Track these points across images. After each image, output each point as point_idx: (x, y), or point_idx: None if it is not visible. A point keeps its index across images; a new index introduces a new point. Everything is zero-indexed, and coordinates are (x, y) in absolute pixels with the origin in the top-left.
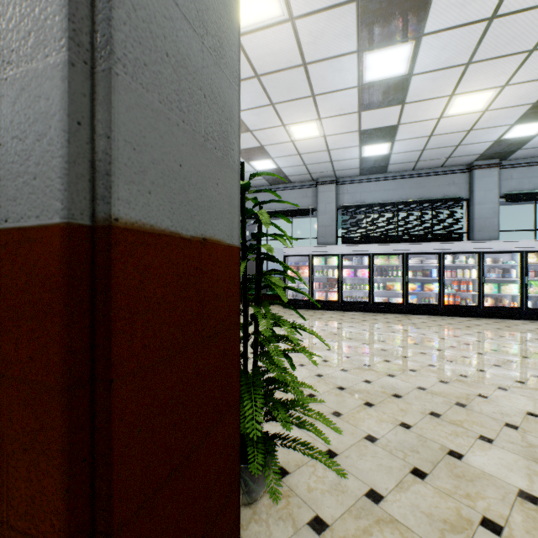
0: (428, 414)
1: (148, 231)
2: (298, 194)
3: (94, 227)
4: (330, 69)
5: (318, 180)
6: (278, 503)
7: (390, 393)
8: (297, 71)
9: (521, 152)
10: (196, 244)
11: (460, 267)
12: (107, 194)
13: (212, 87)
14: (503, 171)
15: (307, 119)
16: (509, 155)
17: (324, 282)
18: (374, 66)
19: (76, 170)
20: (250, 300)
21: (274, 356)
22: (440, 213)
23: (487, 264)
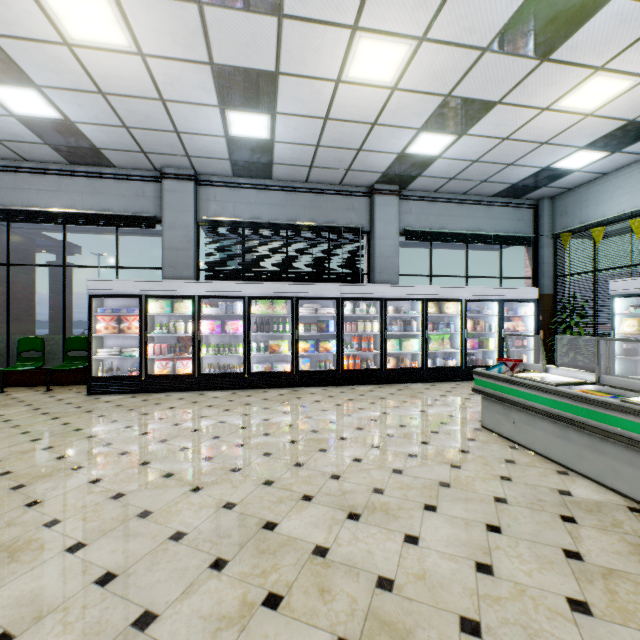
0: None
1: None
2: (127, 189)
3: None
4: None
5: (164, 170)
6: None
7: None
8: None
9: (421, 181)
10: None
11: (361, 318)
12: None
13: None
14: (403, 203)
15: None
16: (410, 182)
17: (173, 343)
18: None
19: None
20: None
21: None
22: (339, 245)
23: (390, 314)
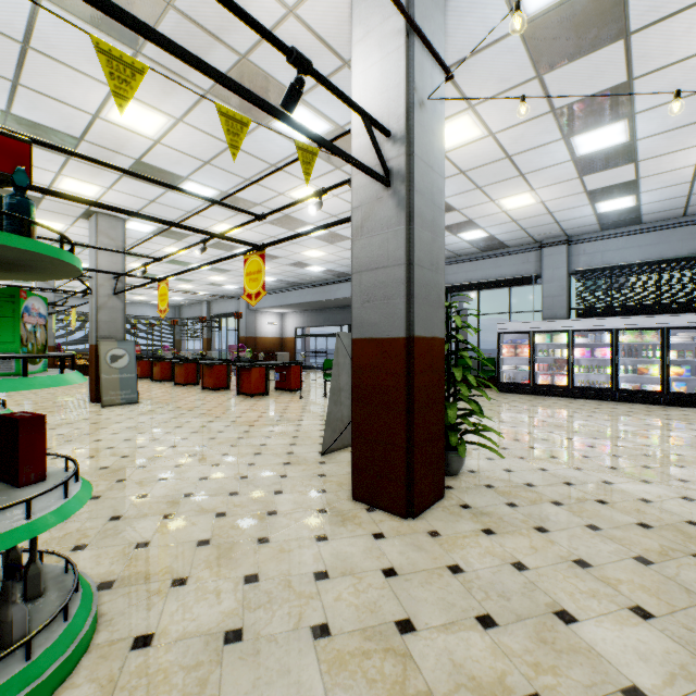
0: (605, 467)
1: (419, 337)
2: (516, 260)
3: (409, 337)
4: (536, 154)
5: (542, 242)
6: (467, 478)
7: (579, 455)
8: (501, 162)
9: None
10: (430, 339)
11: None
12: (413, 330)
13: (435, 283)
14: None
15: (518, 192)
16: None
17: (550, 364)
18: (586, 143)
19: (407, 325)
20: (452, 366)
21: (463, 391)
22: None
23: None
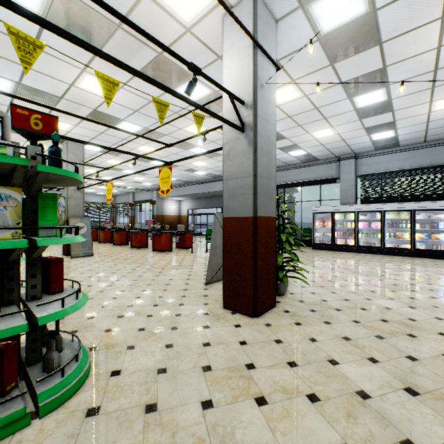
0: (369, 291)
1: (261, 217)
2: (324, 168)
3: (255, 217)
4: (333, 107)
5: (340, 157)
6: (289, 297)
7: (355, 284)
8: (312, 111)
9: None
10: (267, 217)
11: None
12: (257, 212)
13: (269, 186)
14: None
15: (323, 128)
16: None
17: (344, 232)
18: (362, 101)
19: (253, 210)
20: (280, 233)
21: (286, 247)
22: None
23: None
